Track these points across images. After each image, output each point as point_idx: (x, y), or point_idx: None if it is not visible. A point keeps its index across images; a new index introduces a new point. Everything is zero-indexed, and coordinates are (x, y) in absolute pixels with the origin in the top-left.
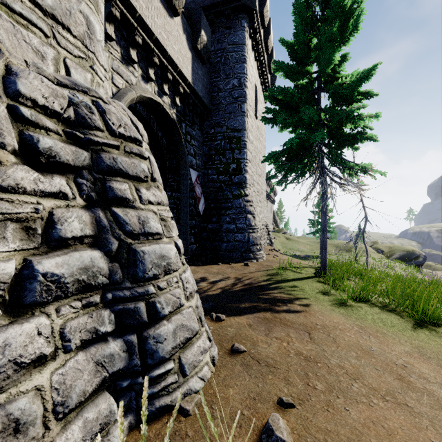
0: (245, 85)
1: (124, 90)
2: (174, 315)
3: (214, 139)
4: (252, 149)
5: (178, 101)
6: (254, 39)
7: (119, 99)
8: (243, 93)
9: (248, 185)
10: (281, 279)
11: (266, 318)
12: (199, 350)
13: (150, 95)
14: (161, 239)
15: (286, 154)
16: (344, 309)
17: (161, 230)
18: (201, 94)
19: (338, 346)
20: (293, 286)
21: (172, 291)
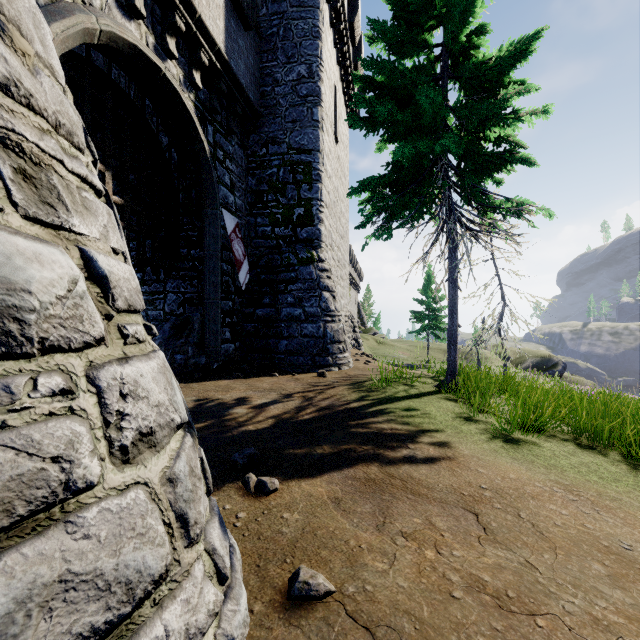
0: (319, 77)
1: (67, 5)
2: (22, 543)
3: (267, 164)
4: (330, 188)
5: (198, 79)
6: (333, 7)
7: (52, 17)
8: (316, 89)
9: (325, 245)
10: (385, 396)
11: (372, 480)
12: None
13: (135, 42)
14: None
15: (390, 185)
16: (513, 448)
17: None
18: (243, 81)
19: (554, 546)
20: (408, 409)
21: (15, 433)
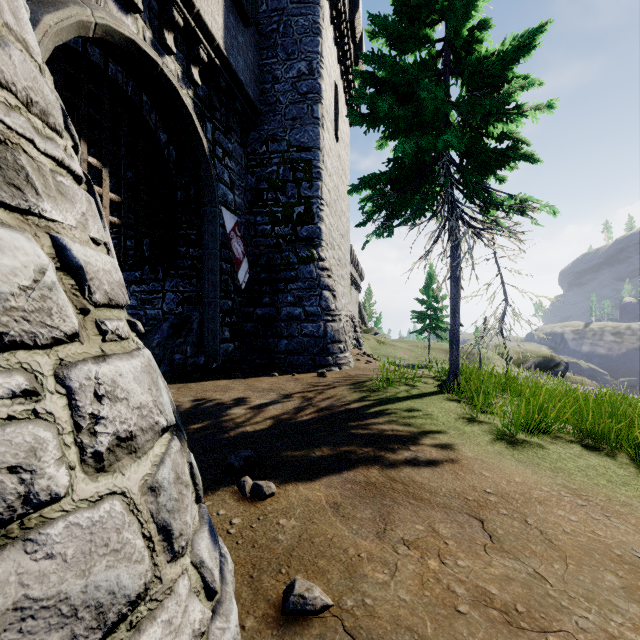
0: (319, 74)
1: None
2: None
3: (266, 162)
4: (330, 187)
5: (197, 75)
6: (334, 4)
7: (46, 9)
8: (316, 86)
9: (325, 243)
10: (386, 397)
11: (372, 483)
12: None
13: (132, 36)
14: None
15: (391, 182)
16: (518, 450)
17: None
18: (242, 77)
19: (565, 555)
20: (410, 410)
21: None
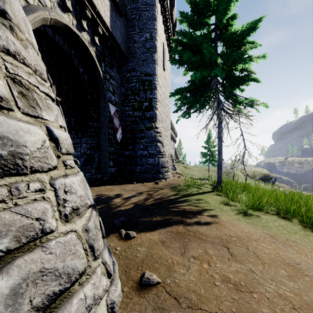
0: (155, 39)
1: (35, 7)
2: (24, 255)
3: (130, 81)
4: (161, 93)
5: (97, 40)
6: (162, 5)
7: (28, 12)
8: (154, 45)
9: (158, 120)
10: (187, 193)
11: (179, 232)
12: (84, 305)
13: (67, 23)
14: (7, 112)
15: (189, 91)
16: (247, 218)
17: (4, 92)
18: (119, 41)
19: (263, 262)
20: (198, 199)
21: (21, 207)
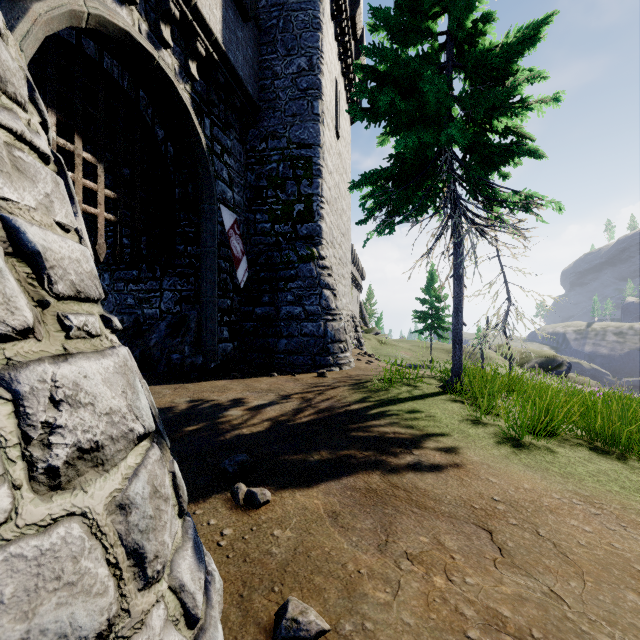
0: (320, 70)
1: None
2: None
3: (266, 159)
4: (331, 184)
5: (195, 69)
6: None
7: None
8: (316, 82)
9: (325, 242)
10: (387, 398)
11: (373, 490)
12: None
13: (127, 27)
14: None
15: (392, 179)
16: (525, 453)
17: None
18: (241, 73)
19: (581, 571)
20: (412, 411)
21: None
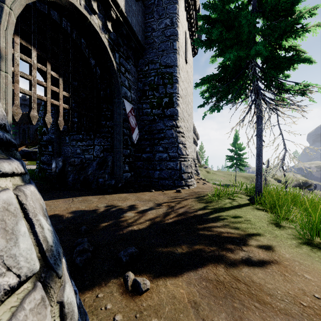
0: (177, 25)
1: None
2: None
3: (148, 75)
4: (183, 87)
5: (110, 26)
6: None
7: None
8: (175, 32)
9: (180, 118)
10: (218, 207)
11: (222, 282)
12: None
13: (72, 1)
14: None
15: (219, 80)
16: (320, 252)
17: None
18: (135, 29)
19: None
20: (235, 216)
21: None
